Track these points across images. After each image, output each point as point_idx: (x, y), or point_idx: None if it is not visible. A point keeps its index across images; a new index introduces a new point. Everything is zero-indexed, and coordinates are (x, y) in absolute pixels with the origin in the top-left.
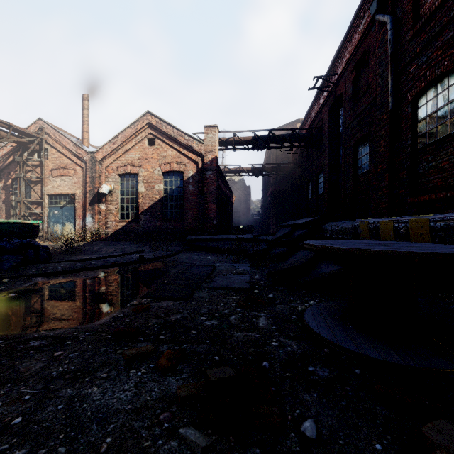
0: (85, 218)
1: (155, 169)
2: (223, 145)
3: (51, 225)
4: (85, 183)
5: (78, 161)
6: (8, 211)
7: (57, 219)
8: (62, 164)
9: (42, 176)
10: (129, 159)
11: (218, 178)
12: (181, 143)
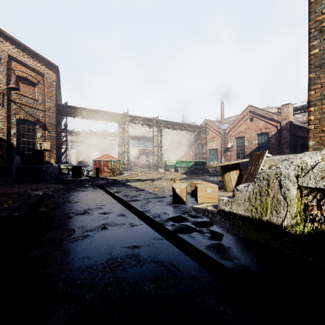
0: (221, 158)
1: (253, 133)
2: (299, 110)
3: (209, 162)
4: (221, 143)
5: (219, 134)
6: (195, 156)
7: (211, 159)
8: (213, 136)
9: (206, 142)
10: (240, 130)
11: (292, 133)
12: (267, 117)
